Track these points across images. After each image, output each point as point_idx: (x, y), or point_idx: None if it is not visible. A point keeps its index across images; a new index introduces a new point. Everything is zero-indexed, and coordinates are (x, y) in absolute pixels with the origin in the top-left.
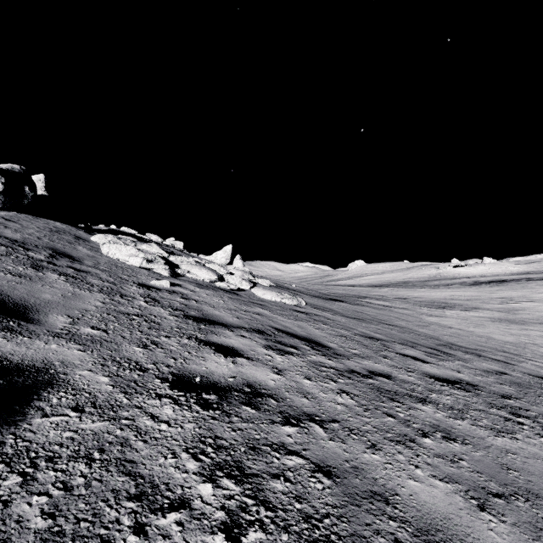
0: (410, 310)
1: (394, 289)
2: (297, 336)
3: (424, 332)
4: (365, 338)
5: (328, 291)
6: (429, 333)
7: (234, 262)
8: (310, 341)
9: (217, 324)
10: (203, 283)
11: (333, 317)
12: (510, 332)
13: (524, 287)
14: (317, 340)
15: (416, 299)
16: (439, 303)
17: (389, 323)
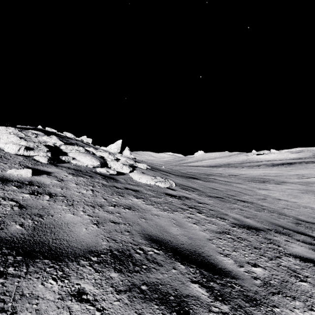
0: (244, 184)
1: (226, 169)
2: (179, 251)
3: (268, 206)
4: (244, 229)
5: (186, 171)
6: (272, 206)
7: (124, 151)
8: (199, 262)
9: (42, 256)
10: (84, 169)
11: (201, 199)
12: None
13: (307, 167)
14: (206, 255)
15: (242, 175)
16: (259, 178)
17: (240, 199)
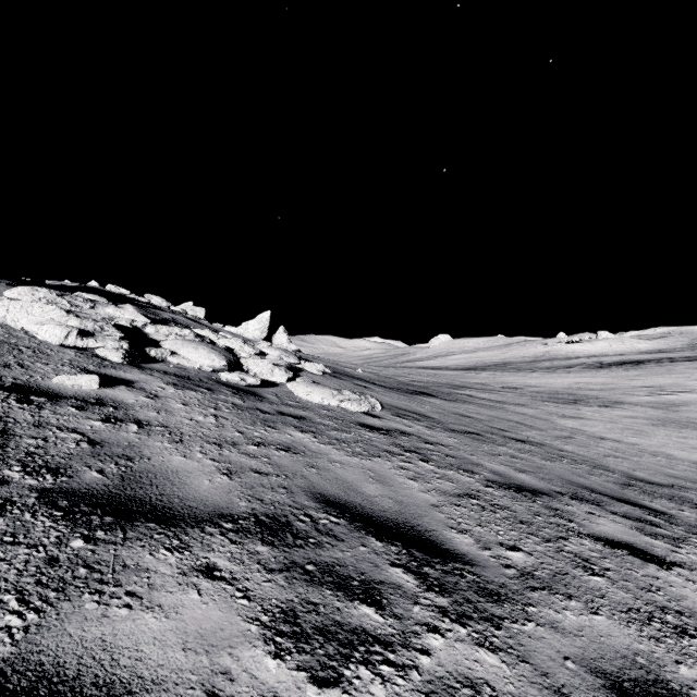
0: (531, 407)
1: (497, 374)
2: (375, 522)
3: (574, 451)
4: (509, 492)
5: (409, 378)
6: (582, 452)
7: (276, 336)
8: (410, 538)
9: (144, 518)
10: (195, 375)
11: (433, 435)
12: (689, 443)
13: (671, 370)
14: (425, 529)
15: (531, 388)
16: (565, 395)
17: (517, 437)
